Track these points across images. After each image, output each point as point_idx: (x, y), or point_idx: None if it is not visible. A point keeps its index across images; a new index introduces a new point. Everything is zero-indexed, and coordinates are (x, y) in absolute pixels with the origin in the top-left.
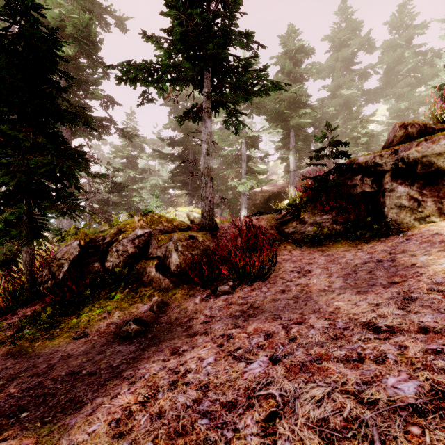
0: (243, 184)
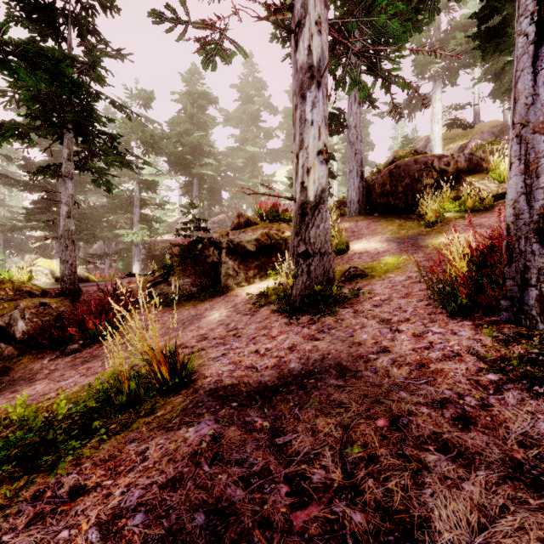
0: (134, 234)
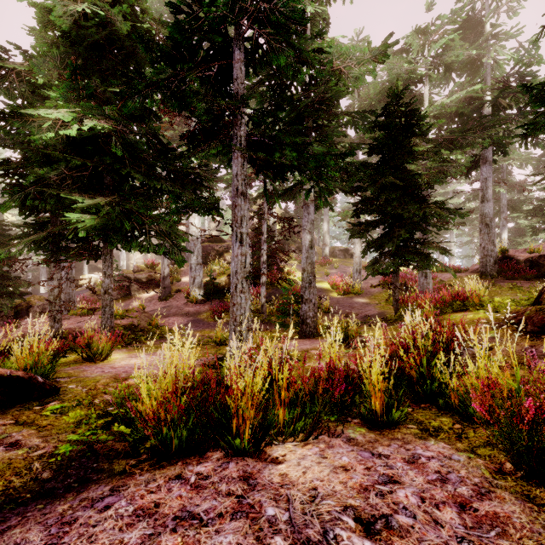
0: None
